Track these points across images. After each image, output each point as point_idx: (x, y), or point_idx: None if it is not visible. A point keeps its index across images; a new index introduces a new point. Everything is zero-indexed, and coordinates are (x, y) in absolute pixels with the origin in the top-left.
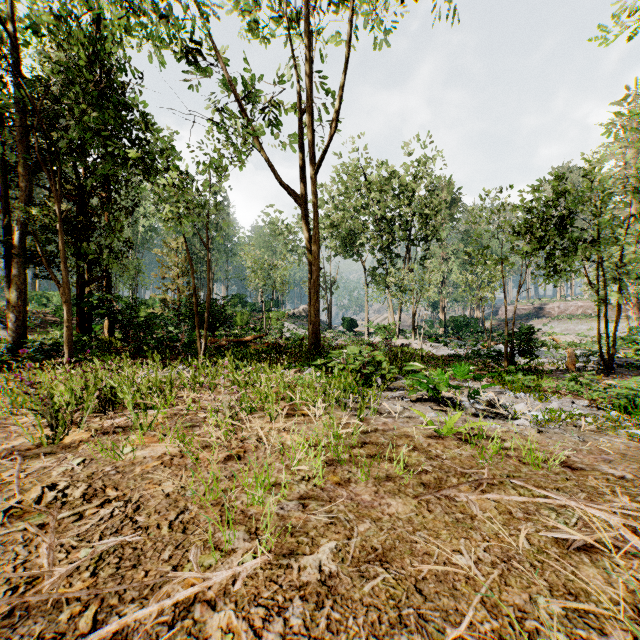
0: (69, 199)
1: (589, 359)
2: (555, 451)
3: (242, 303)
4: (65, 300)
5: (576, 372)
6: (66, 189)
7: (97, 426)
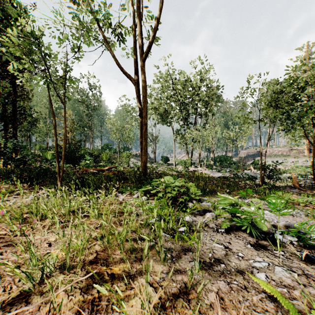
0: None
1: (299, 179)
2: None
3: (109, 148)
4: None
5: (300, 188)
6: None
7: None
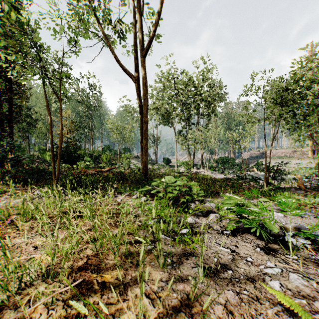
0: None
1: (304, 180)
2: None
3: (109, 150)
4: None
5: (306, 189)
6: None
7: None
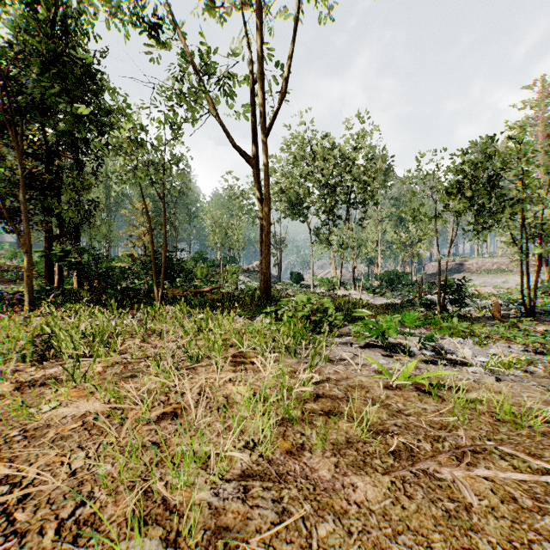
0: (37, 159)
1: (510, 307)
2: (525, 404)
3: (203, 259)
4: (26, 250)
5: (501, 319)
6: (34, 149)
7: (28, 377)
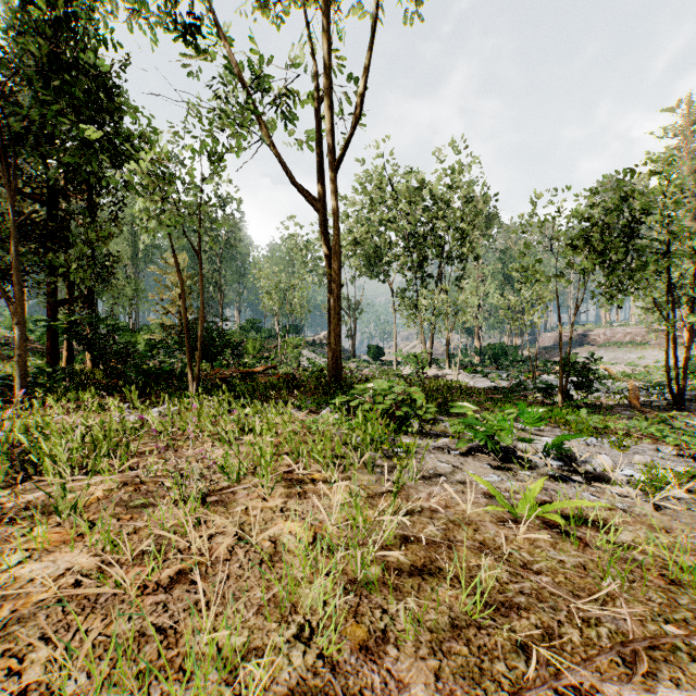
0: (36, 200)
1: (650, 392)
2: None
3: (256, 329)
4: (17, 322)
5: (641, 408)
6: (32, 188)
7: None
